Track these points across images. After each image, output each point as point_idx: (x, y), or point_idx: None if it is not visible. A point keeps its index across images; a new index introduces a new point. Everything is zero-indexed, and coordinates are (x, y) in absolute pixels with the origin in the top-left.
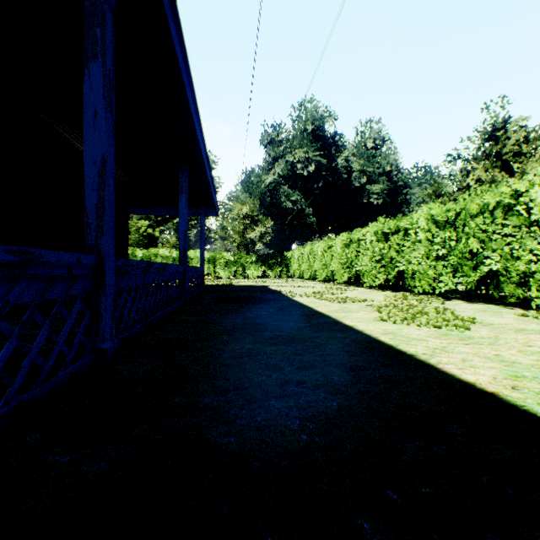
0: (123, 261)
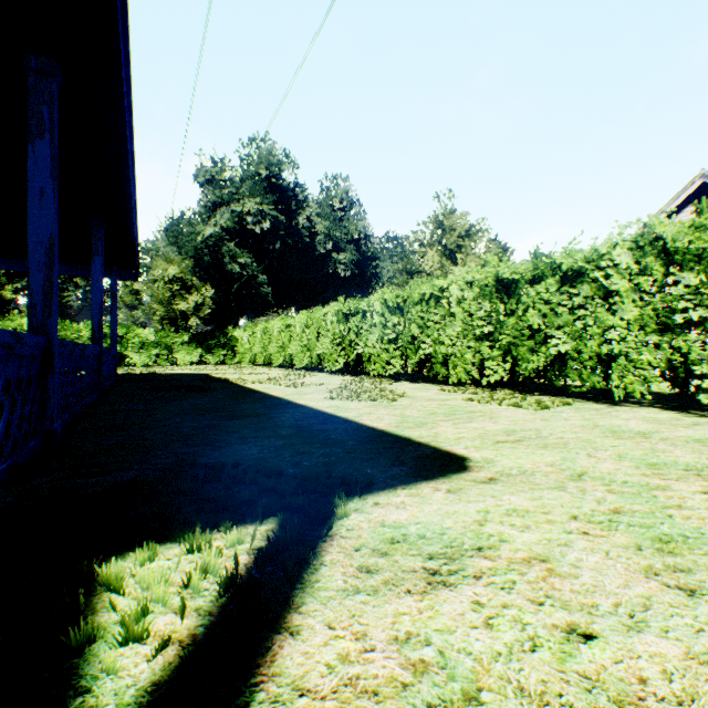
0: (60, 342)
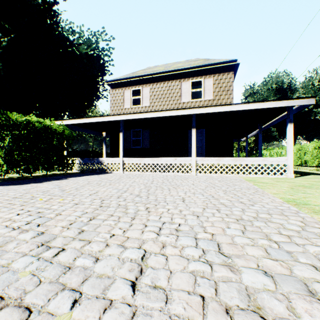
0: None
